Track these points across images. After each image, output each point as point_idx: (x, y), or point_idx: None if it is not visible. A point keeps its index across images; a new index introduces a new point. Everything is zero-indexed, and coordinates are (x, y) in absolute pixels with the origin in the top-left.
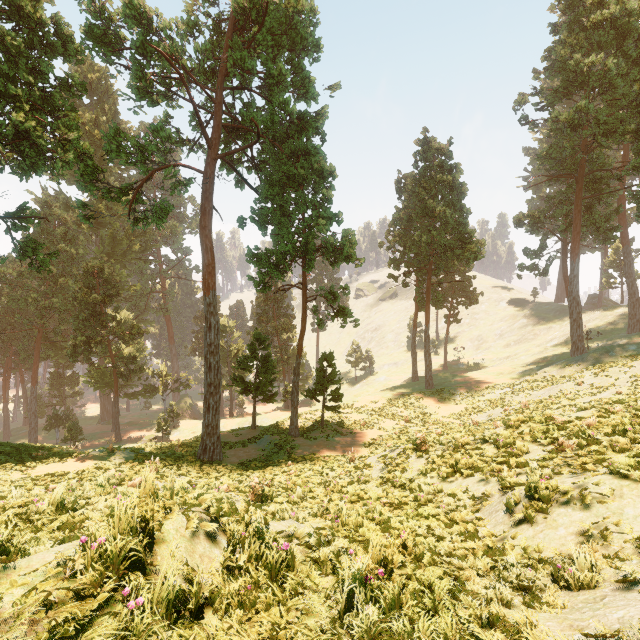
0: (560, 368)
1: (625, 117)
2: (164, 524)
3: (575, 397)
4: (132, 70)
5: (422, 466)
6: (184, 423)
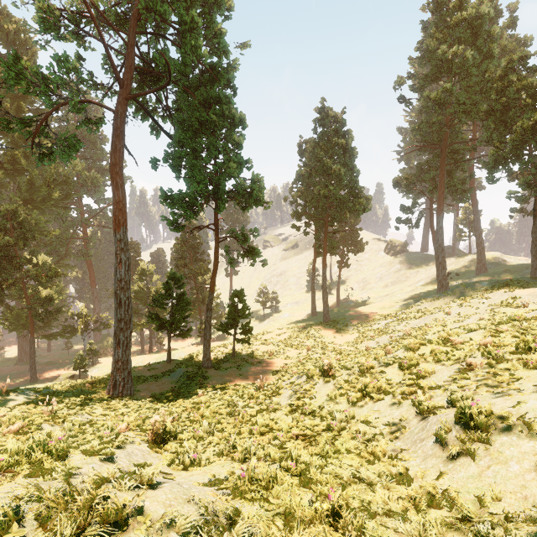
0: (431, 301)
1: (478, 99)
2: None
3: (446, 324)
4: None
5: (331, 391)
6: (103, 360)
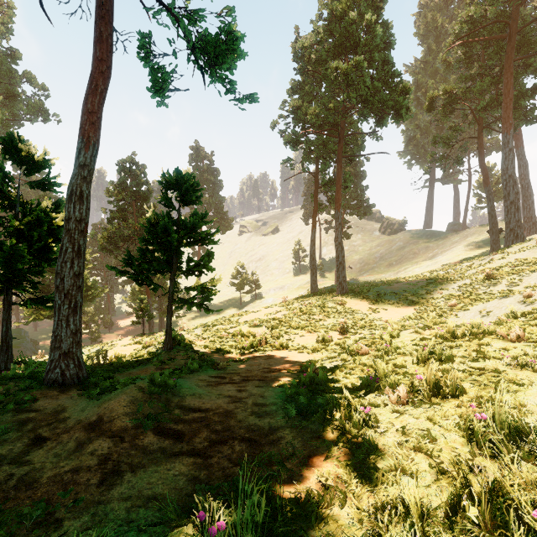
0: (523, 251)
1: None
2: None
3: None
4: None
5: None
6: None
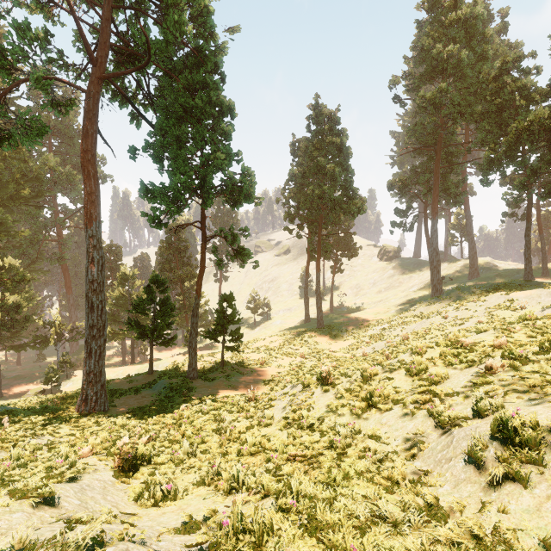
0: (426, 306)
1: (473, 101)
2: None
3: (444, 328)
4: None
5: (331, 401)
6: (79, 373)
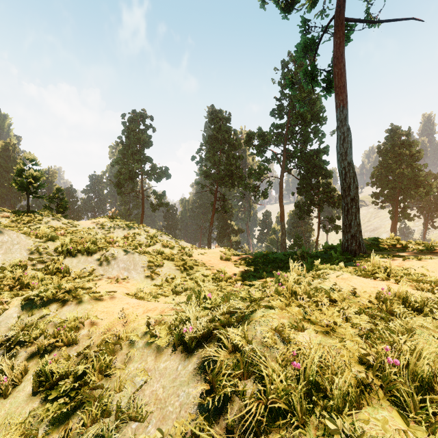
0: None
1: None
2: None
3: None
4: (257, 149)
5: None
6: None
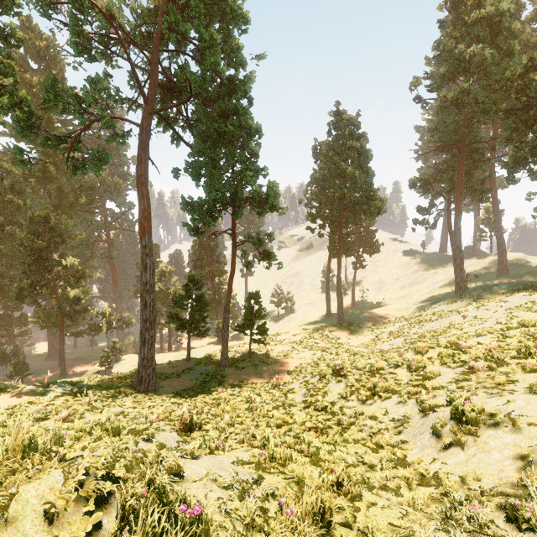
0: (447, 304)
1: (498, 98)
2: (22, 490)
3: (462, 327)
4: (70, 25)
5: (342, 390)
6: (126, 357)
